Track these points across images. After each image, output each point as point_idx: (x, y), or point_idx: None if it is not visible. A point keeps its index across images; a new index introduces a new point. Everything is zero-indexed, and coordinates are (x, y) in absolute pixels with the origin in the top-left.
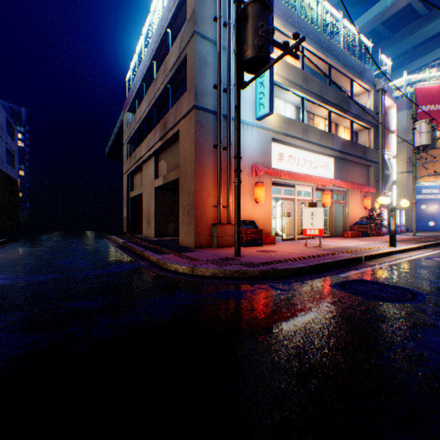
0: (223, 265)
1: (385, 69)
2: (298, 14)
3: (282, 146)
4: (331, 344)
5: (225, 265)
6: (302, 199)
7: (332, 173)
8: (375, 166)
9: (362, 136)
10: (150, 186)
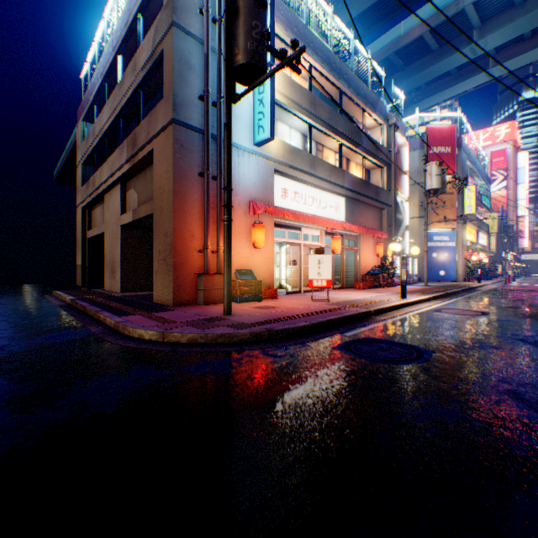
0: (205, 327)
1: (398, 103)
2: (305, 24)
3: (287, 180)
4: (324, 423)
5: (208, 328)
6: (309, 244)
7: (343, 215)
8: (388, 209)
9: (375, 175)
10: (115, 223)
